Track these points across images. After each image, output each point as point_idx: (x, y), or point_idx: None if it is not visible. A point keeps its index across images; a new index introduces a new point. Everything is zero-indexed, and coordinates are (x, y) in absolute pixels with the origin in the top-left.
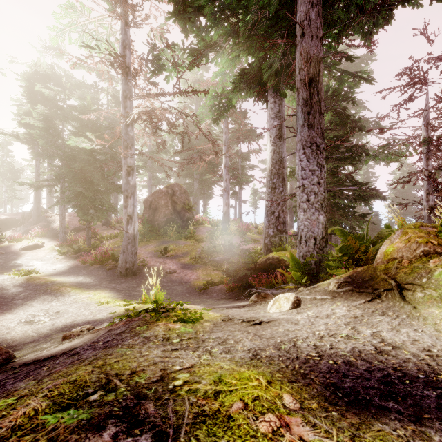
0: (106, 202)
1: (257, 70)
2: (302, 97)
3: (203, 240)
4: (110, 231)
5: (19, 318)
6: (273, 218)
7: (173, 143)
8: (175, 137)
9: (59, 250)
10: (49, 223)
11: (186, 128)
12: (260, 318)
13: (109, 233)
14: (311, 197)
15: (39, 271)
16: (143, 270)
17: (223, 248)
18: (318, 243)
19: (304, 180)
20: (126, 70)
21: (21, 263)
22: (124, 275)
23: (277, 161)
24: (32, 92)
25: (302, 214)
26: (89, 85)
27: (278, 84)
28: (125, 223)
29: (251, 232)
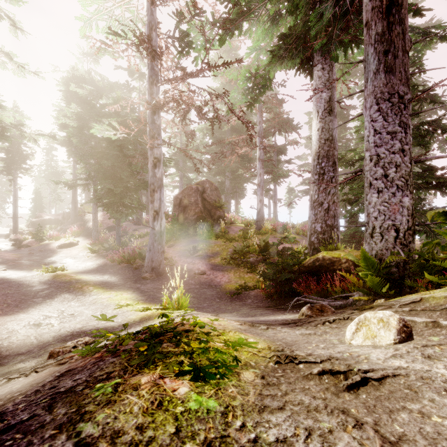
0: (134, 198)
1: (300, 31)
2: (374, 31)
3: (235, 240)
4: (141, 230)
5: (30, 319)
6: (321, 211)
7: (203, 140)
8: (205, 135)
9: (90, 248)
10: (85, 222)
11: (216, 112)
12: (353, 365)
13: (140, 232)
14: (389, 170)
15: (66, 268)
16: (171, 270)
17: (258, 248)
18: (401, 236)
19: (378, 148)
20: (152, 54)
21: (56, 260)
22: (150, 275)
23: (327, 140)
24: (70, 96)
25: (374, 196)
26: (121, 85)
27: (329, 44)
28: (151, 219)
29: (288, 232)
